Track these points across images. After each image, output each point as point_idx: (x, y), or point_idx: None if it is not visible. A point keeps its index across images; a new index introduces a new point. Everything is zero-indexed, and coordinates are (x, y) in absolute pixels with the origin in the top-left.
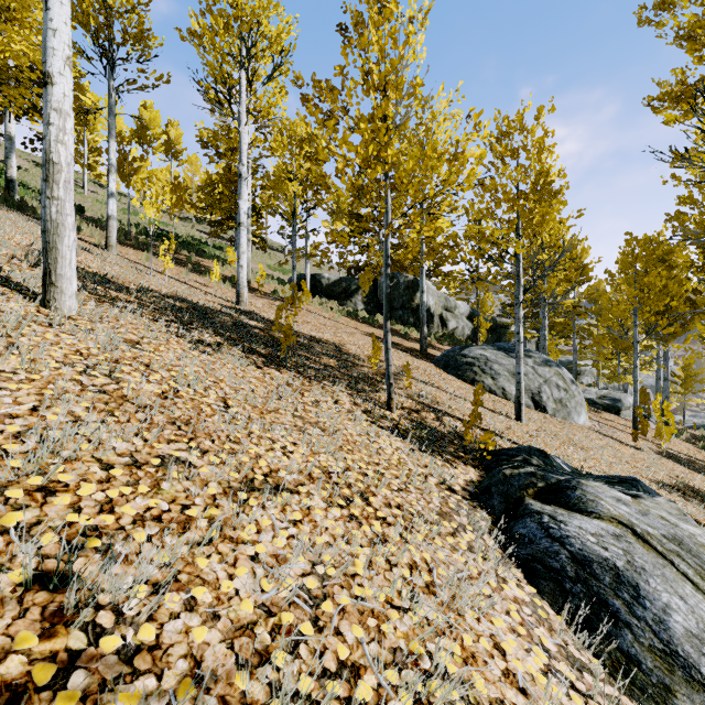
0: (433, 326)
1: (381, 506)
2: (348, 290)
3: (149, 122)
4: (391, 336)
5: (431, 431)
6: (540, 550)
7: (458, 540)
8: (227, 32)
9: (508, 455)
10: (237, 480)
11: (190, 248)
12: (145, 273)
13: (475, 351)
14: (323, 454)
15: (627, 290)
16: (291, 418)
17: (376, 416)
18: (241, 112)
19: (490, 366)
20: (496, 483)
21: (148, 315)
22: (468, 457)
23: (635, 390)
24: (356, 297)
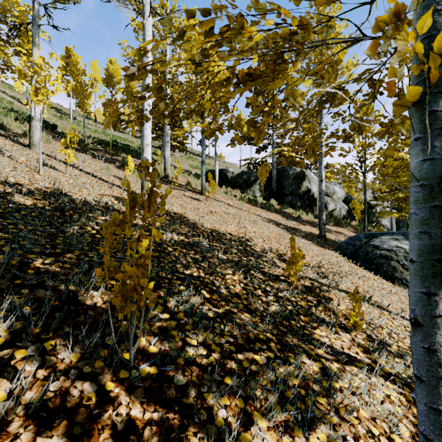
0: (316, 208)
1: None
2: (248, 181)
3: (113, 72)
4: (288, 220)
5: None
6: None
7: None
8: None
9: None
10: None
11: (130, 152)
12: (49, 167)
13: (388, 243)
14: None
15: None
16: None
17: None
18: (145, 4)
19: None
20: None
21: None
22: None
23: None
24: (254, 187)
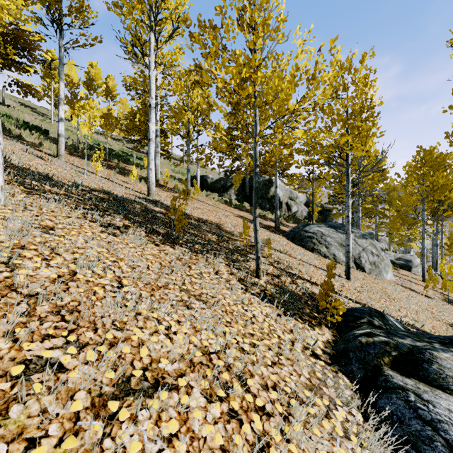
0: (282, 210)
1: (259, 389)
2: (225, 186)
3: (94, 76)
4: None
5: (290, 294)
6: (411, 432)
7: (333, 423)
8: (140, 4)
9: (354, 316)
10: (111, 382)
11: (119, 158)
12: (83, 174)
13: (313, 228)
14: (204, 331)
15: (417, 185)
16: (178, 292)
17: (248, 284)
18: (151, 61)
19: (325, 238)
20: (353, 349)
21: (71, 204)
22: (321, 317)
23: (423, 255)
24: (230, 191)
